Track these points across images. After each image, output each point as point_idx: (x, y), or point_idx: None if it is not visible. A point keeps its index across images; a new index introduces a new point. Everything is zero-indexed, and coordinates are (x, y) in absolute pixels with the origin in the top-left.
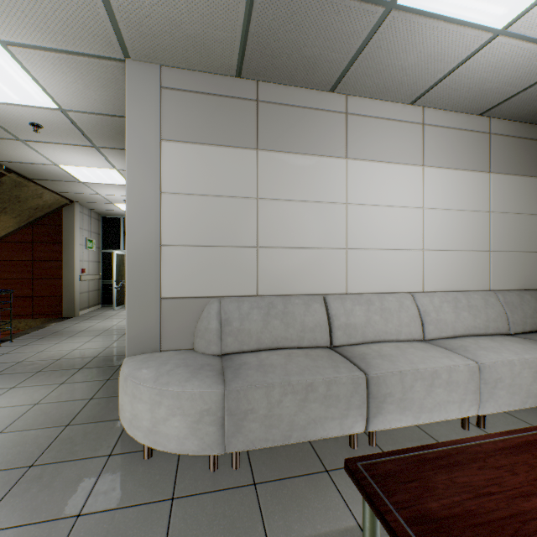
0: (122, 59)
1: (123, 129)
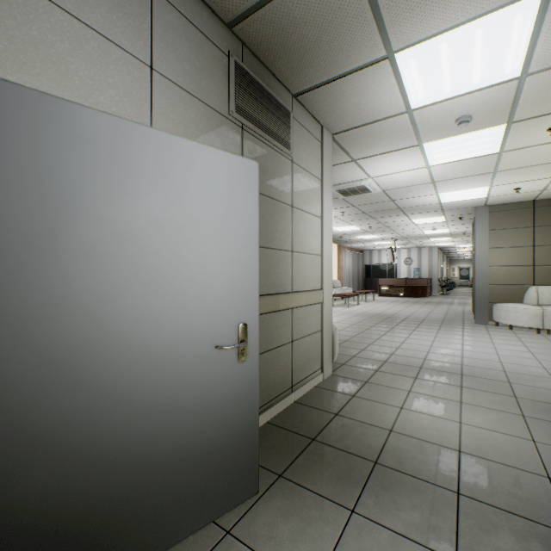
0: (334, 135)
1: (314, 60)
